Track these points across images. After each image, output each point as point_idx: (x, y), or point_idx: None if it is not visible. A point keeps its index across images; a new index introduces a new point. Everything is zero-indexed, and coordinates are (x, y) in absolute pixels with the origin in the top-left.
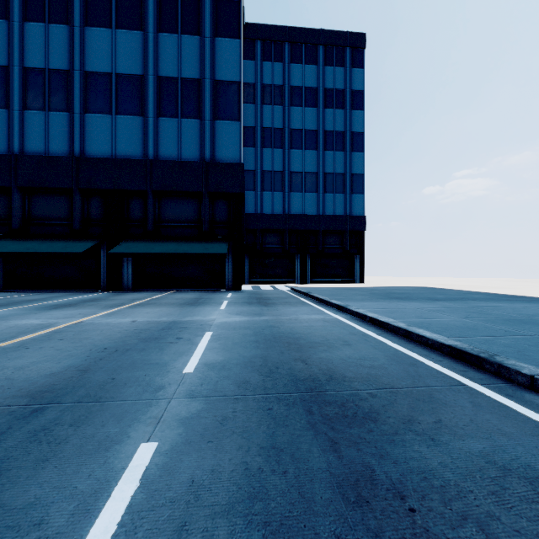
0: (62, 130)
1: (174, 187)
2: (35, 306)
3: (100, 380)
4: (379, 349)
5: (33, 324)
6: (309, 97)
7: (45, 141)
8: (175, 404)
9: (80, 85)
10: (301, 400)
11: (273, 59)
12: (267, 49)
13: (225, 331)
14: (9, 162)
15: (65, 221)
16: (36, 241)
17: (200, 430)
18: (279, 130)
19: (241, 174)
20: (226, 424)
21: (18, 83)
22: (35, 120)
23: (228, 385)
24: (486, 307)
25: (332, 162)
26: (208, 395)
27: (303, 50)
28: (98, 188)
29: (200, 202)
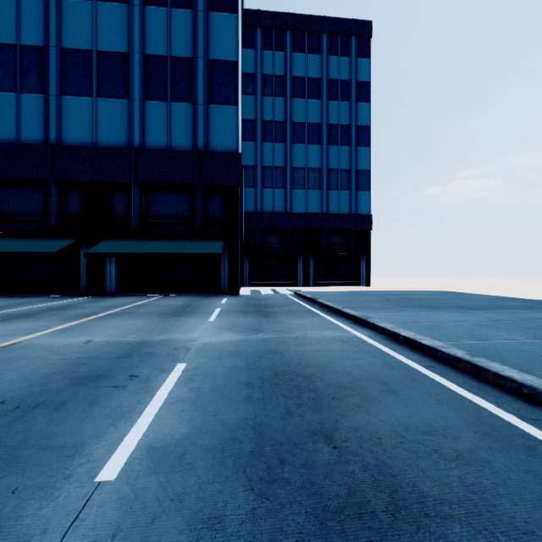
0: (36, 114)
1: (163, 179)
2: None
3: None
4: (447, 404)
5: None
6: (312, 88)
7: (17, 127)
8: None
9: (56, 63)
10: None
11: (274, 48)
12: (267, 37)
13: (205, 361)
14: None
15: (39, 217)
16: (5, 239)
17: None
18: (280, 124)
19: (238, 165)
20: None
21: None
22: (5, 102)
23: (173, 536)
24: None
25: (336, 158)
26: None
27: (306, 39)
28: (76, 179)
29: (193, 196)
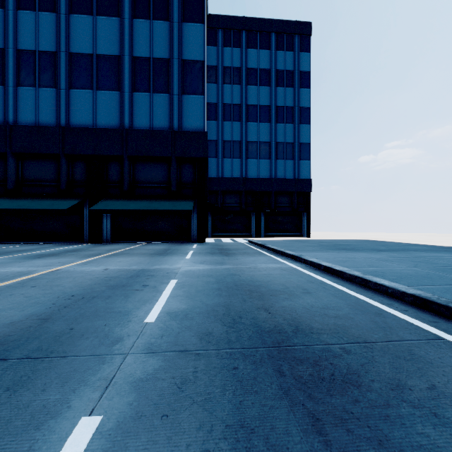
0: (50, 103)
1: (147, 152)
2: (22, 256)
3: (58, 330)
4: (340, 298)
5: (13, 272)
6: (263, 77)
7: (36, 113)
8: (130, 361)
9: (65, 64)
10: (268, 357)
11: (232, 45)
12: (227, 36)
13: (189, 279)
14: (5, 132)
15: (53, 182)
16: (28, 199)
17: (154, 398)
18: (237, 106)
19: (204, 141)
20: (186, 388)
21: (12, 63)
22: (27, 95)
23: (190, 337)
24: (429, 257)
25: (283, 133)
26: (167, 349)
27: (258, 37)
28: (81, 153)
29: (169, 166)
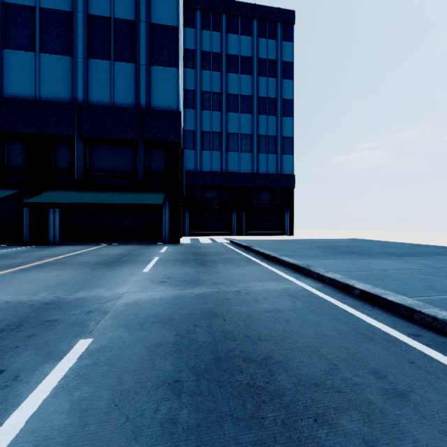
0: None
1: (106, 134)
2: None
3: None
4: None
5: None
6: (244, 65)
7: None
8: None
9: None
10: None
11: (211, 28)
12: (206, 18)
13: (120, 334)
14: None
15: None
16: None
17: None
18: (217, 94)
19: (178, 123)
20: None
21: None
22: None
23: None
24: None
25: (265, 126)
26: None
27: (239, 22)
28: (18, 131)
29: (135, 151)
